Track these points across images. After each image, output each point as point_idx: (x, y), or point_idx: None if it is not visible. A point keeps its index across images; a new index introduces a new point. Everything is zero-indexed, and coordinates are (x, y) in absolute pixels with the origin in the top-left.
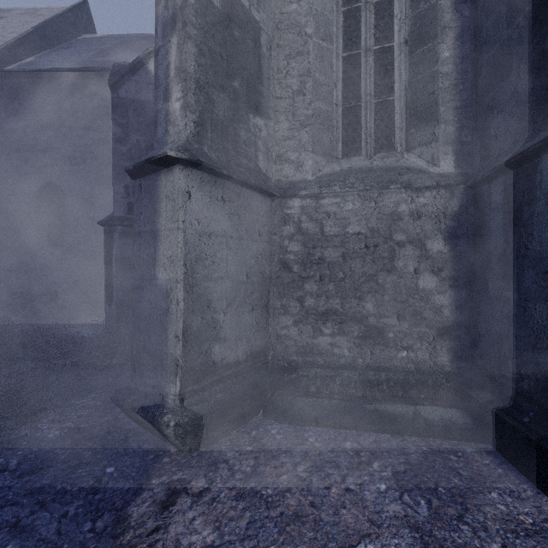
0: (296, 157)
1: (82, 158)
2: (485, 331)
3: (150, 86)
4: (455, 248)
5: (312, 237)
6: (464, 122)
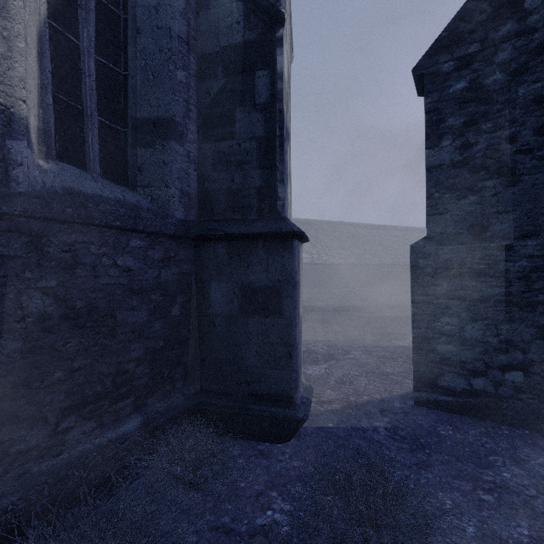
0: None
1: None
2: None
3: None
4: None
5: None
6: None
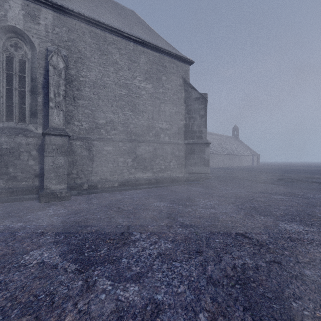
0: None
1: None
2: None
3: None
4: (40, 153)
5: None
6: (45, 120)
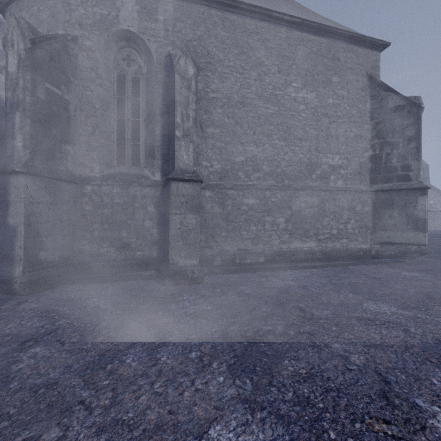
0: (91, 165)
1: None
2: (166, 241)
3: None
4: (159, 210)
5: (97, 203)
6: (164, 160)
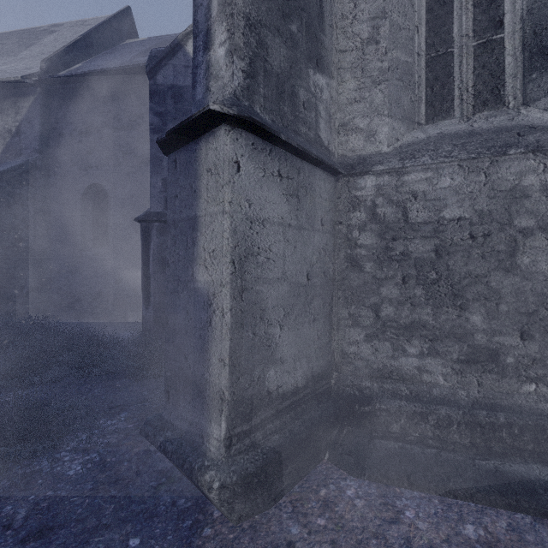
0: (366, 125)
1: (124, 158)
2: None
3: (188, 69)
4: None
5: (392, 226)
6: None
